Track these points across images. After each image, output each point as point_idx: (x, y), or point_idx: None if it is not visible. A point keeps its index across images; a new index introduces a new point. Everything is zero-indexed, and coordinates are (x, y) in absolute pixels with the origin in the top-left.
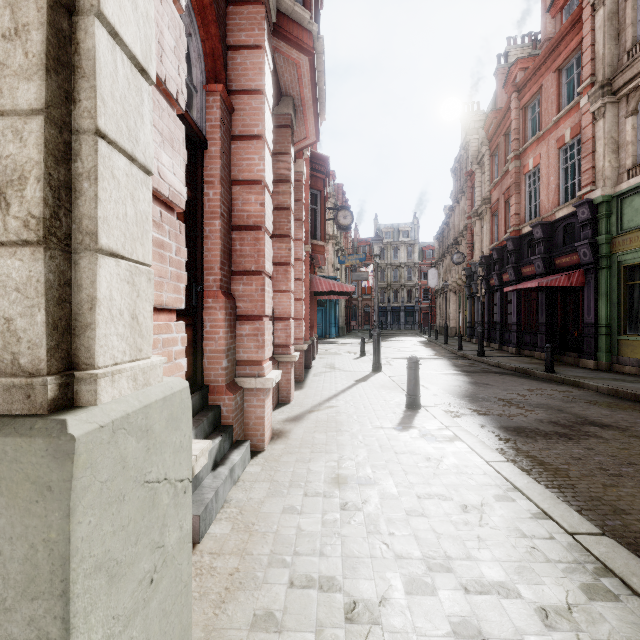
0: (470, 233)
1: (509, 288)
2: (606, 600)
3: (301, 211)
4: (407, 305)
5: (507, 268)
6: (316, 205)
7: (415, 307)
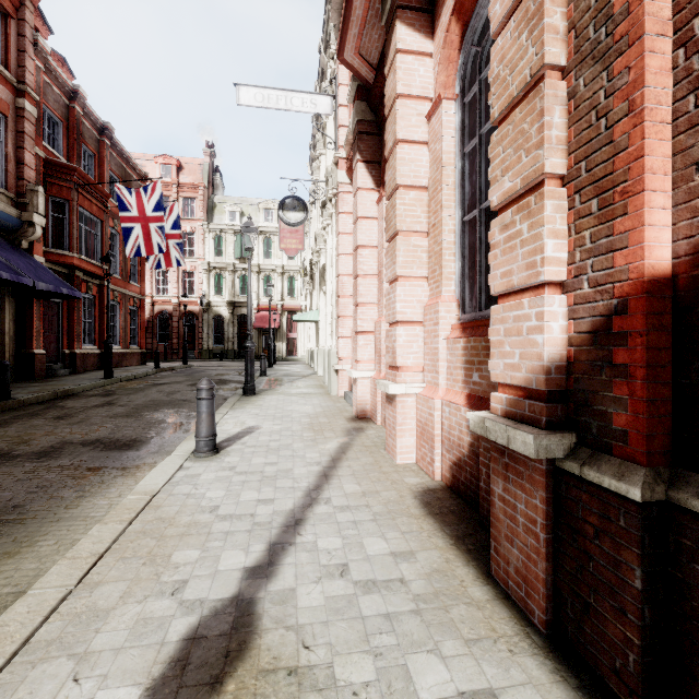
0: None
1: None
2: (248, 399)
3: None
4: None
5: None
6: None
7: None
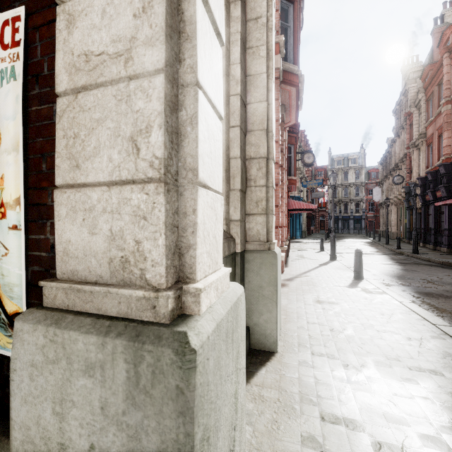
0: (409, 160)
1: (439, 203)
2: (439, 339)
3: (285, 163)
4: (355, 215)
5: (439, 187)
6: (290, 153)
7: (362, 216)
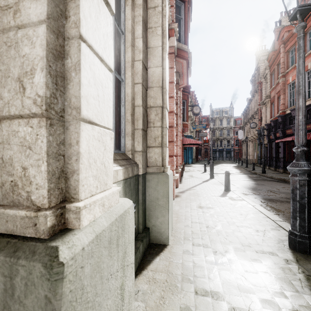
0: (260, 112)
1: (278, 141)
2: (276, 230)
3: (180, 112)
4: (227, 148)
5: (278, 130)
6: (184, 106)
7: (231, 149)
